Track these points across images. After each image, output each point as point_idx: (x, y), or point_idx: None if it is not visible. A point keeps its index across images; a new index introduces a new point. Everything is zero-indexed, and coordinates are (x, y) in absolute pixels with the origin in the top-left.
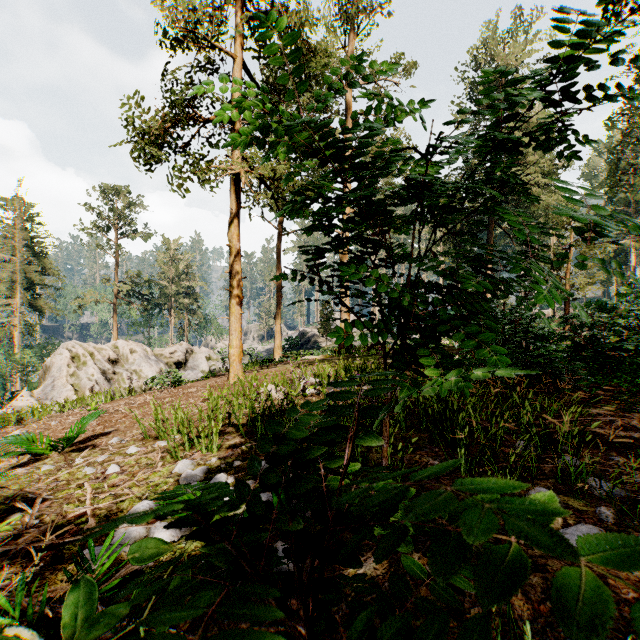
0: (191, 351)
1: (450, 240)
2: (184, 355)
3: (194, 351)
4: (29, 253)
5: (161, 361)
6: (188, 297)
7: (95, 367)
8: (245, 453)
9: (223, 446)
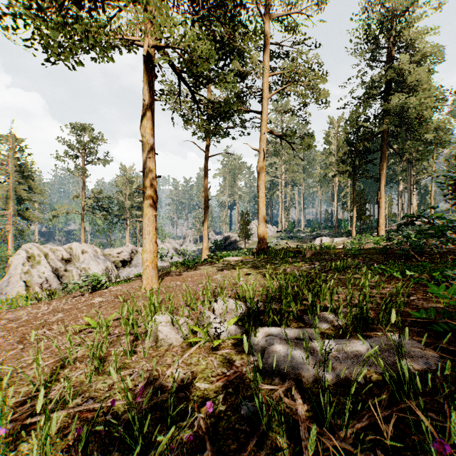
0: (136, 251)
1: (348, 160)
2: (129, 255)
3: (138, 251)
4: (19, 176)
5: (109, 260)
6: (140, 210)
7: (47, 266)
8: None
9: None
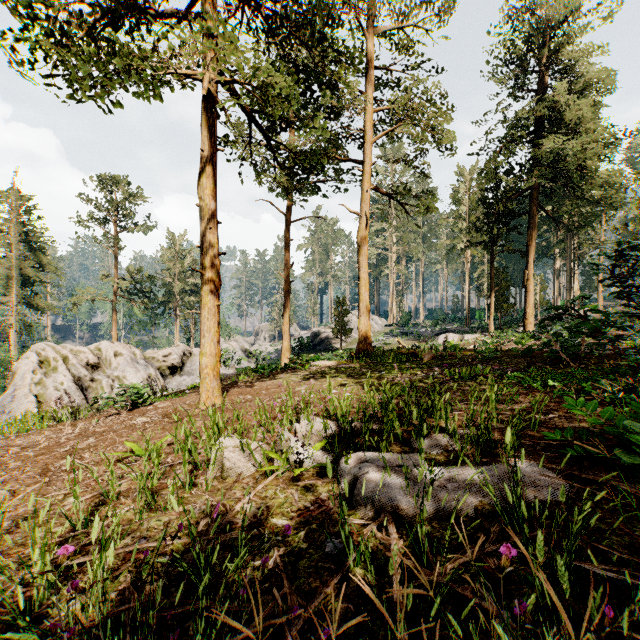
0: (189, 353)
1: (483, 227)
2: (180, 358)
3: (193, 353)
4: (26, 248)
5: (152, 365)
6: (194, 295)
7: (67, 373)
8: None
9: None
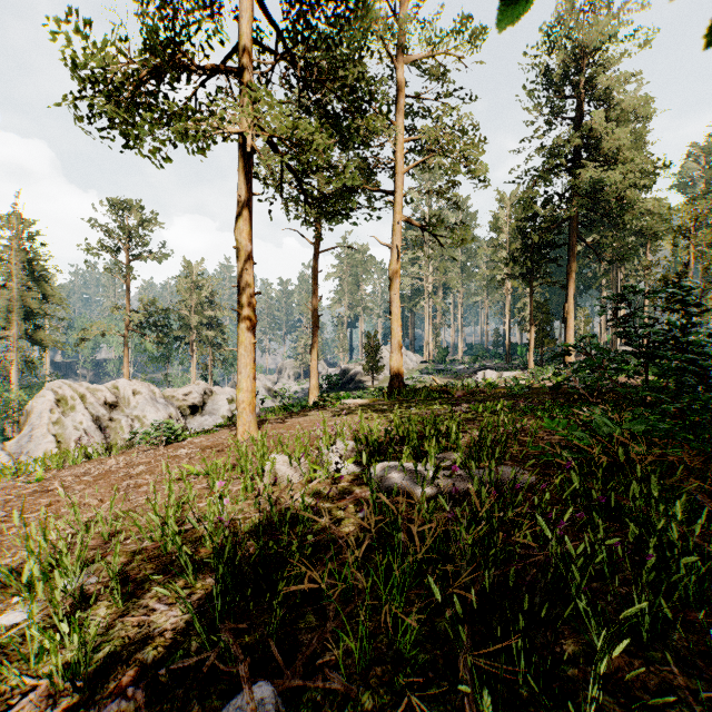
0: (210, 392)
1: (522, 258)
2: (201, 397)
3: (214, 392)
4: (28, 278)
5: (172, 404)
6: (212, 329)
7: (85, 413)
8: (155, 706)
9: (124, 651)
